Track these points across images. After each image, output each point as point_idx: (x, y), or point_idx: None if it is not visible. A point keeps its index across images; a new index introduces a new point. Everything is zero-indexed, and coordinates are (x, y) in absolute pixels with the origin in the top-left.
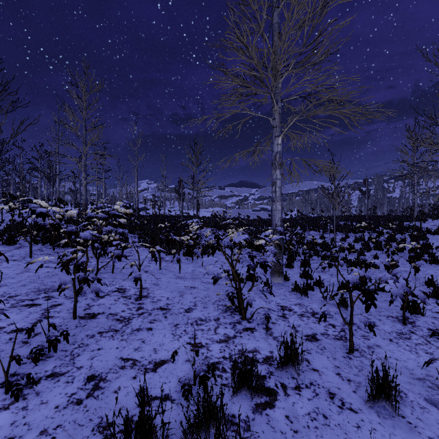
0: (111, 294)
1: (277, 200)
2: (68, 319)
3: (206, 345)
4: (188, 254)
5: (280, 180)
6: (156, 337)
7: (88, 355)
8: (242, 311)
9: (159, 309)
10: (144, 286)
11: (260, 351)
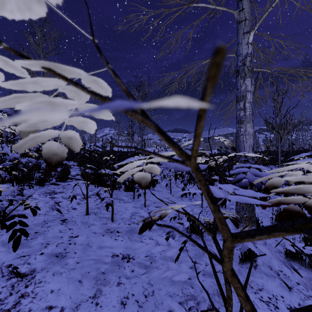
0: None
1: (247, 121)
2: None
3: None
4: (130, 188)
5: (250, 92)
6: None
7: None
8: None
9: None
10: (31, 265)
11: None
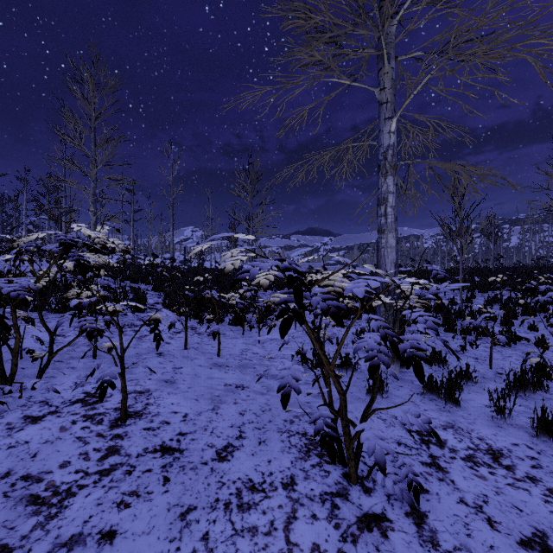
0: (63, 410)
1: (389, 230)
2: None
3: None
4: (238, 322)
5: (393, 194)
6: None
7: None
8: (349, 464)
9: (157, 452)
10: (144, 386)
11: None
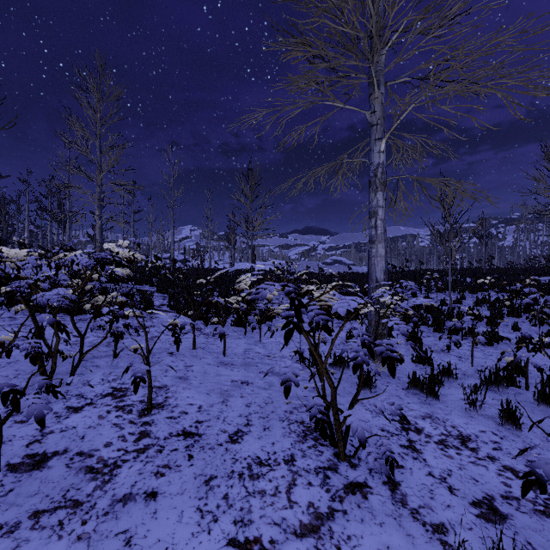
0: (97, 402)
1: (379, 240)
2: None
3: (272, 547)
4: (239, 323)
5: (383, 208)
6: (160, 521)
7: None
8: (339, 444)
9: (180, 436)
10: (162, 382)
11: None
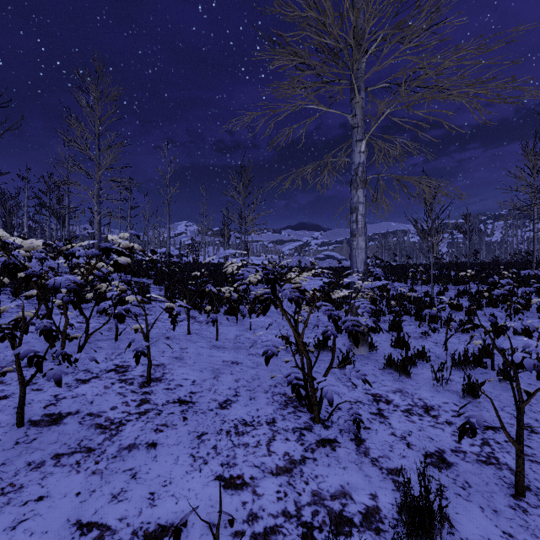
0: (102, 376)
1: (359, 234)
2: (6, 428)
3: (252, 481)
4: (232, 312)
5: (363, 204)
6: (160, 463)
7: (9, 517)
8: (314, 409)
9: (176, 403)
10: (159, 361)
11: (352, 495)
